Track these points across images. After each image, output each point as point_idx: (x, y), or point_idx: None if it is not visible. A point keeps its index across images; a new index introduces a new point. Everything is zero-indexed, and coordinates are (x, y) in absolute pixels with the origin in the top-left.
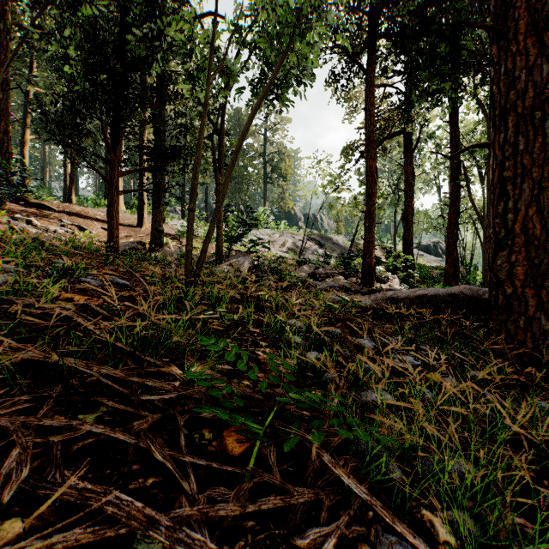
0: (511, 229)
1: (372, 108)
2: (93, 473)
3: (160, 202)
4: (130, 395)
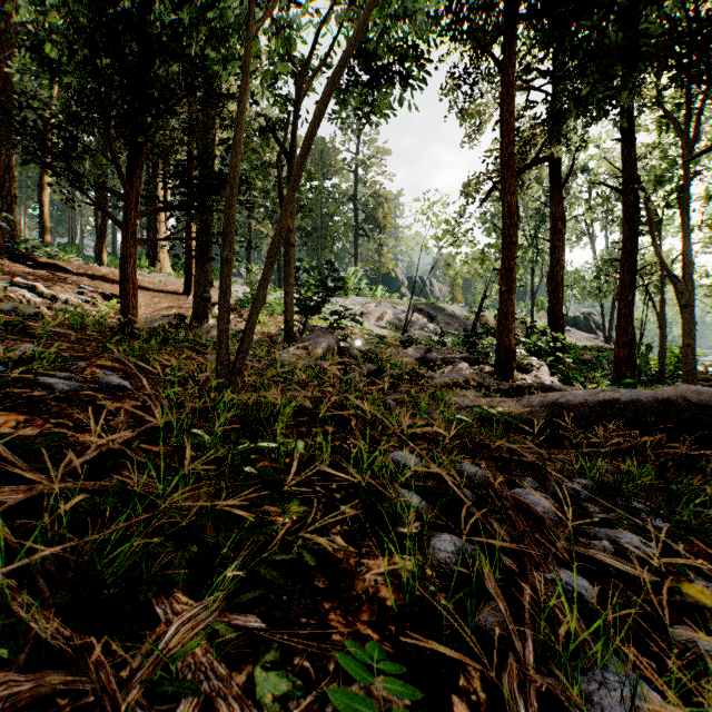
0: None
1: (511, 119)
2: None
3: (206, 257)
4: None
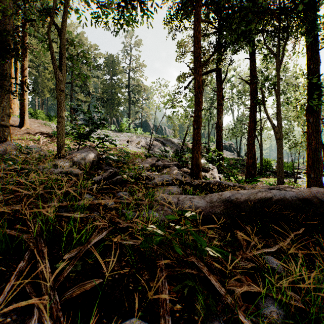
0: None
1: (199, 35)
2: None
3: (4, 97)
4: None
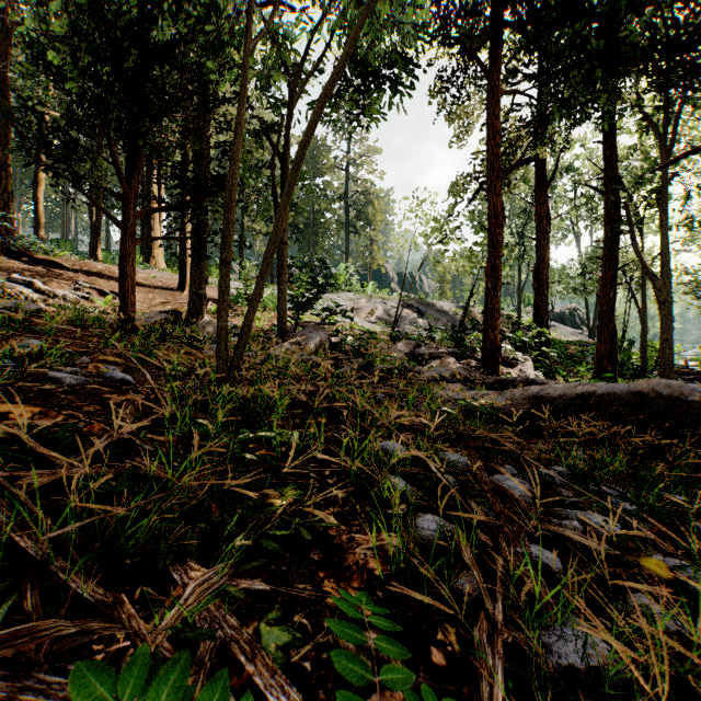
0: None
1: (497, 122)
2: None
3: (201, 255)
4: None
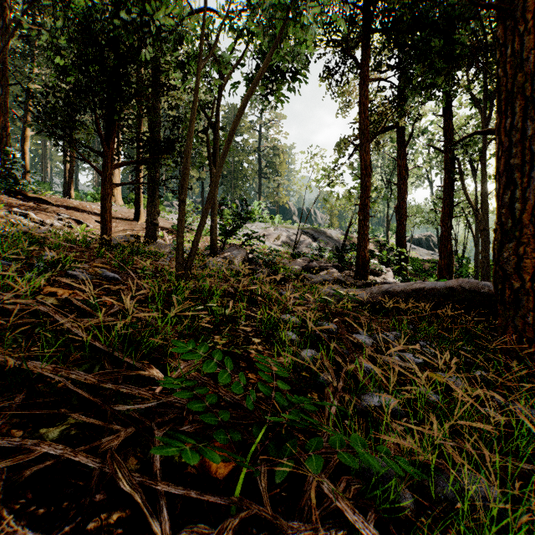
0: (518, 219)
1: (366, 101)
2: (47, 507)
3: (155, 195)
4: (101, 406)
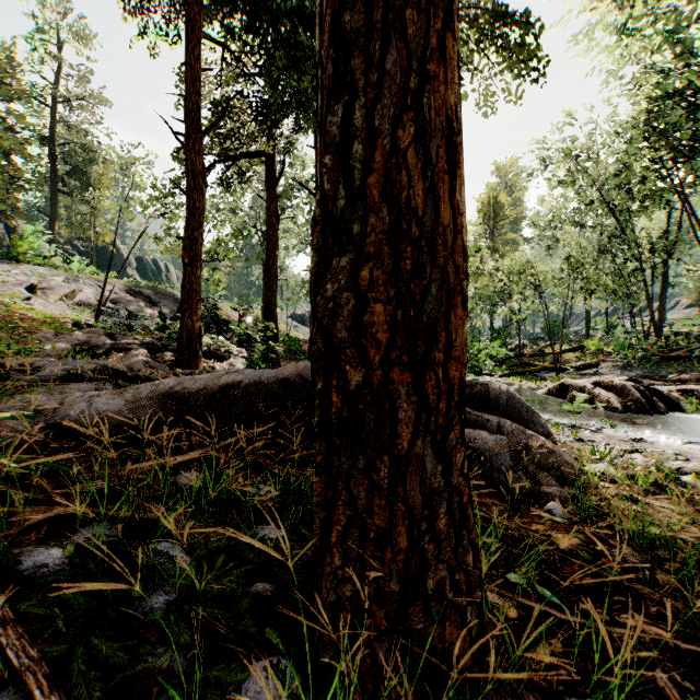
0: (362, 188)
1: (198, 66)
2: None
3: None
4: None
